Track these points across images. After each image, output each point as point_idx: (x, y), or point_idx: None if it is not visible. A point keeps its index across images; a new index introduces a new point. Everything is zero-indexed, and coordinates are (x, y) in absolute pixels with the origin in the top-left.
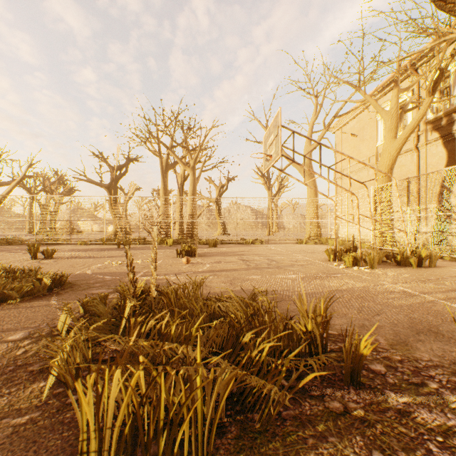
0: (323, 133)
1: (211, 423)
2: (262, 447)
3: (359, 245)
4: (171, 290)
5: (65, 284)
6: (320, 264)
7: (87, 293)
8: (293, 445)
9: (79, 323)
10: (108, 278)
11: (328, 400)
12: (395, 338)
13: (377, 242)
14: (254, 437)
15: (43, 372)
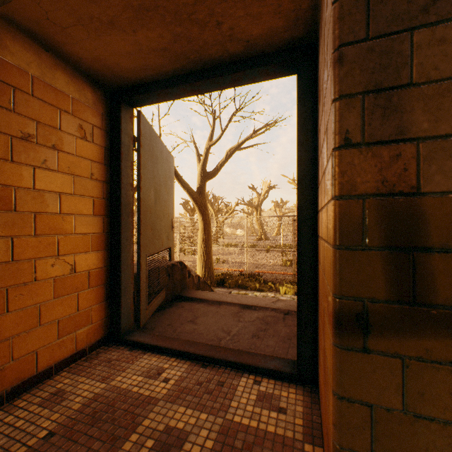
0: None
1: None
2: None
3: None
4: None
5: None
6: None
7: None
8: None
9: None
10: None
11: None
12: None
13: None
14: None
15: None
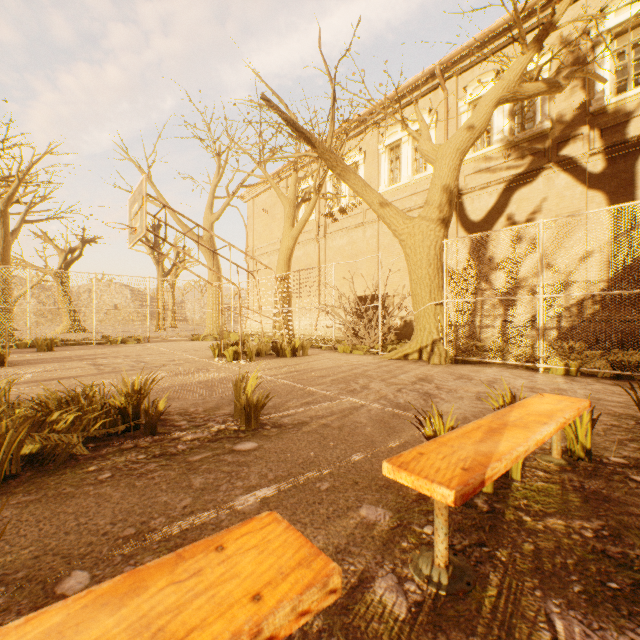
0: (227, 202)
1: (6, 476)
2: (53, 473)
3: (240, 338)
4: None
5: None
6: (202, 361)
7: None
8: (81, 467)
9: None
10: None
11: (125, 445)
12: (213, 406)
13: (277, 335)
14: (48, 472)
15: None
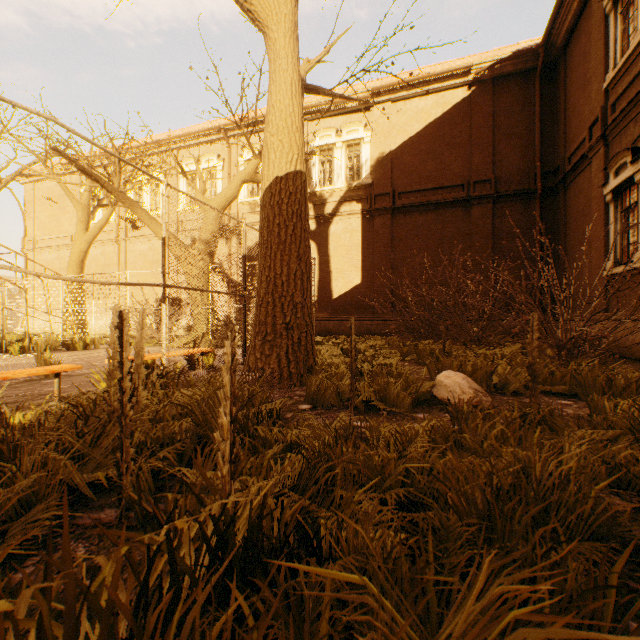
0: None
1: None
2: None
3: (28, 335)
4: None
5: None
6: None
7: None
8: None
9: None
10: None
11: None
12: None
13: (68, 334)
14: None
15: None
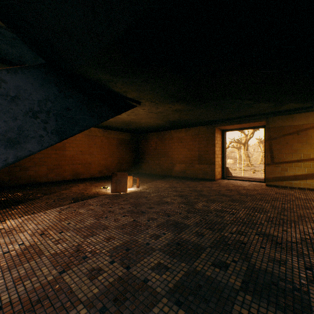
0: None
1: None
2: None
3: None
4: None
5: None
6: None
7: None
8: None
9: None
10: None
11: None
12: None
13: None
14: None
15: None
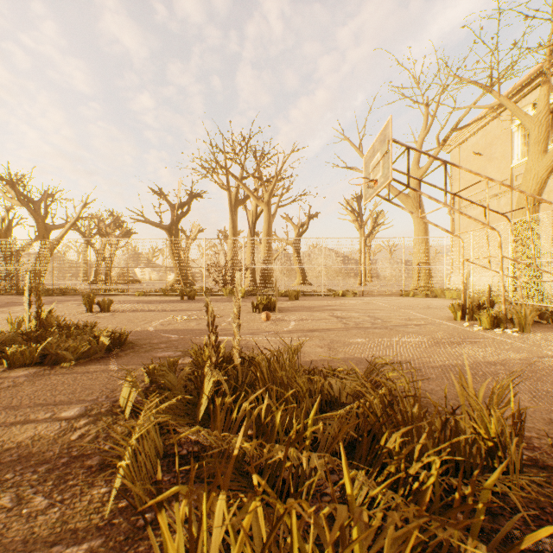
0: (436, 152)
1: None
2: None
3: (502, 299)
4: (262, 358)
5: (125, 344)
6: (445, 324)
7: (151, 356)
8: None
9: (149, 404)
10: (174, 337)
11: None
12: None
13: (517, 295)
14: None
15: (104, 469)
